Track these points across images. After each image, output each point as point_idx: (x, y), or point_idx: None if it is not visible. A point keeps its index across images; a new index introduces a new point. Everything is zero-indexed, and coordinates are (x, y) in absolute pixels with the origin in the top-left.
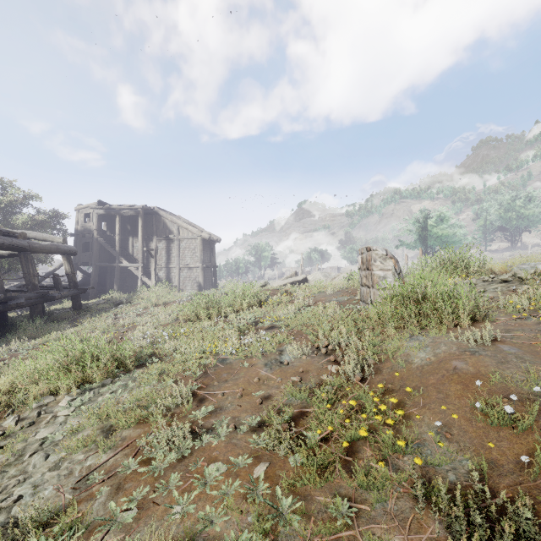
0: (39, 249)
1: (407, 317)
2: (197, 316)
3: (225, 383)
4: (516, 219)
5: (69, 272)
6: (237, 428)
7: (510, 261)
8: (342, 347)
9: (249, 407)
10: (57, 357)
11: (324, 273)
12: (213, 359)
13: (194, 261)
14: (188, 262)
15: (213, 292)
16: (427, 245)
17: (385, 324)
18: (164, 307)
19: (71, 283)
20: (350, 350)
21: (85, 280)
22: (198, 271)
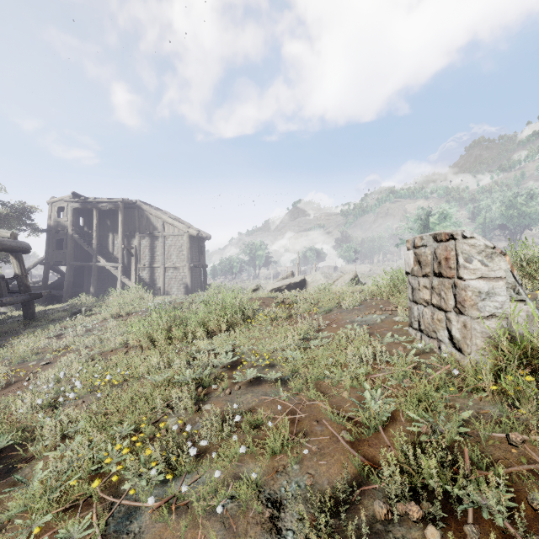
0: None
1: None
2: (154, 340)
3: None
4: (517, 217)
5: (19, 273)
6: None
7: None
8: (473, 535)
9: None
10: None
11: (324, 274)
12: (95, 520)
13: (181, 260)
14: (173, 261)
15: (189, 299)
16: None
17: None
18: (125, 319)
19: (21, 287)
20: None
21: (60, 281)
22: (185, 271)
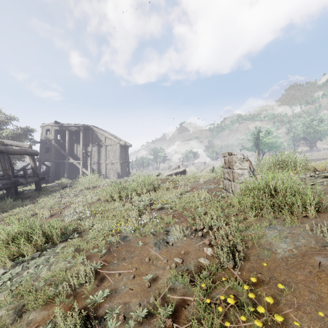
0: (12, 152)
1: (265, 208)
2: (112, 197)
3: (123, 261)
4: (313, 133)
5: (33, 166)
6: (126, 319)
7: (327, 162)
8: (214, 230)
9: (139, 291)
10: (0, 235)
11: (196, 166)
12: (117, 237)
13: (115, 159)
14: (111, 159)
15: (125, 180)
16: (259, 149)
17: (246, 212)
18: (93, 190)
19: (34, 173)
20: (220, 233)
21: (47, 170)
22: (117, 165)
